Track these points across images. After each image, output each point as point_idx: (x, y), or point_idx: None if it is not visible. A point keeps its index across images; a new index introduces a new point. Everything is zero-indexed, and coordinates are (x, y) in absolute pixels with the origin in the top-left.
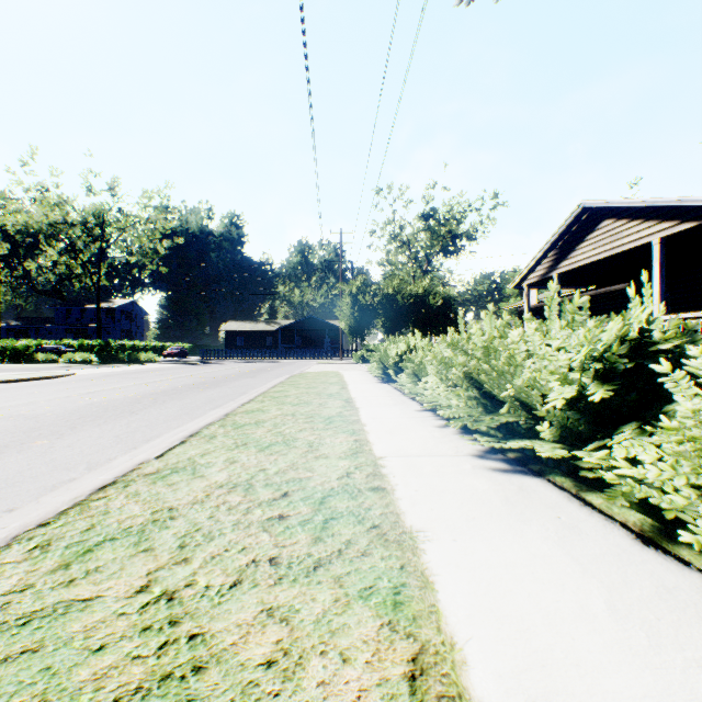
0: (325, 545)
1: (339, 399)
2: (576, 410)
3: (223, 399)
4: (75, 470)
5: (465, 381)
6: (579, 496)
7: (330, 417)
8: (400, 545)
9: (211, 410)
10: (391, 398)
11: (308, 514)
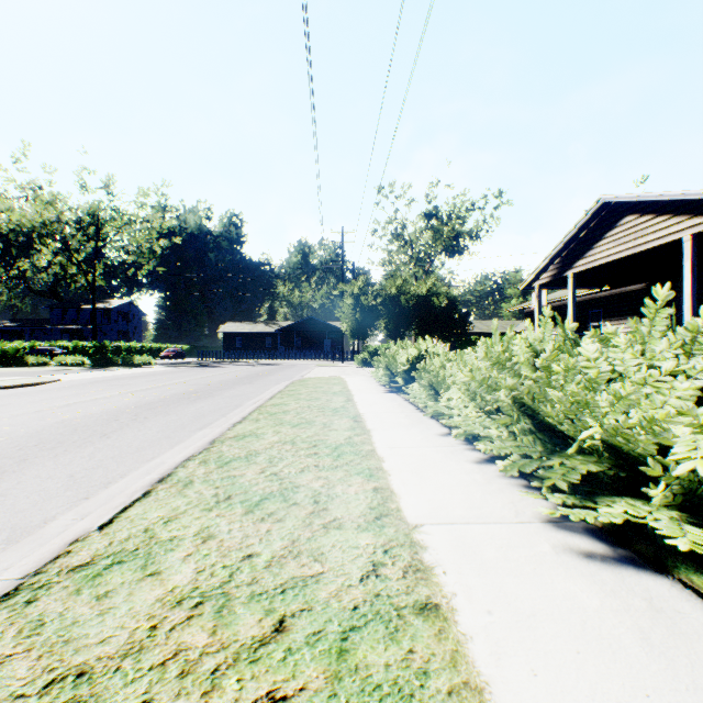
0: None
1: (346, 417)
2: None
3: (213, 415)
4: None
5: (513, 407)
6: None
7: (338, 446)
8: None
9: (196, 431)
10: (405, 415)
11: (320, 695)
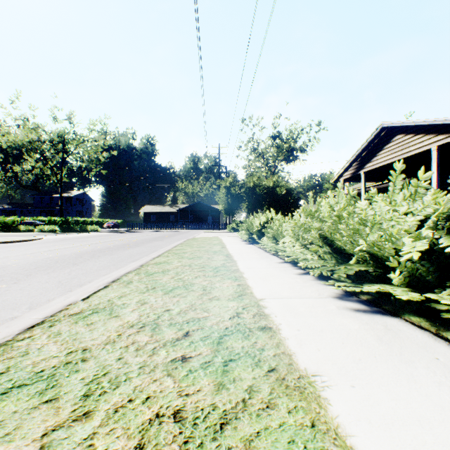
0: (228, 394)
1: (221, 255)
2: (426, 261)
3: (140, 255)
4: (18, 309)
5: (319, 240)
6: (441, 335)
7: (217, 267)
8: (303, 394)
9: (131, 262)
10: (257, 254)
11: (208, 356)
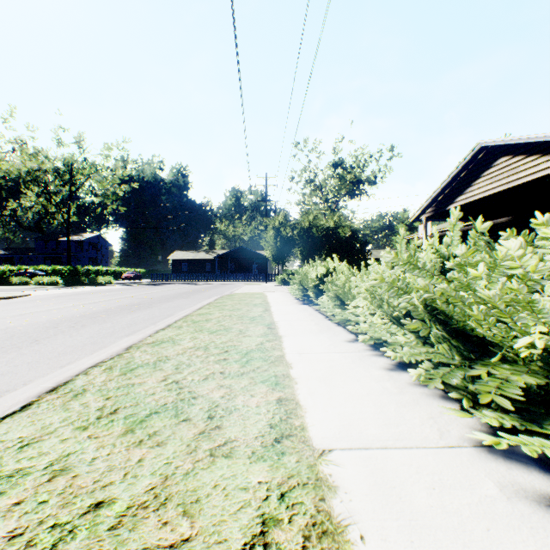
0: None
1: (261, 324)
2: None
3: (144, 323)
4: None
5: (424, 312)
6: None
7: (249, 351)
8: None
9: (123, 338)
10: (314, 323)
11: None
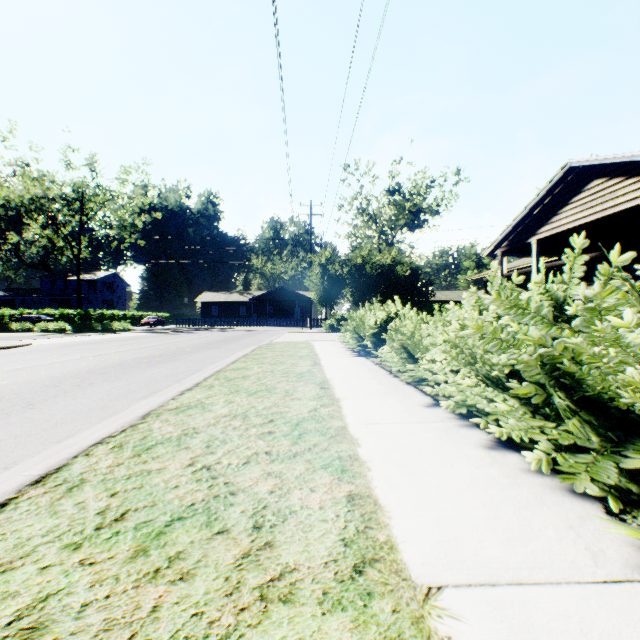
0: None
1: (311, 383)
2: None
3: (167, 380)
4: None
5: (540, 374)
6: None
7: (300, 421)
8: None
9: (139, 400)
10: (377, 381)
11: None
